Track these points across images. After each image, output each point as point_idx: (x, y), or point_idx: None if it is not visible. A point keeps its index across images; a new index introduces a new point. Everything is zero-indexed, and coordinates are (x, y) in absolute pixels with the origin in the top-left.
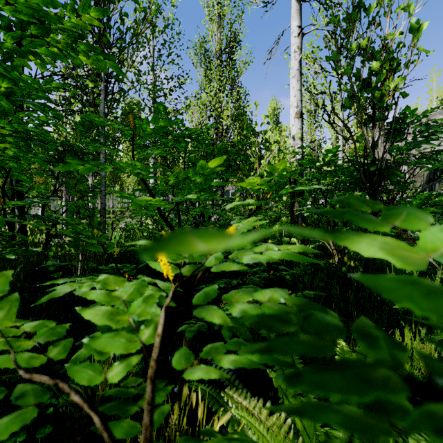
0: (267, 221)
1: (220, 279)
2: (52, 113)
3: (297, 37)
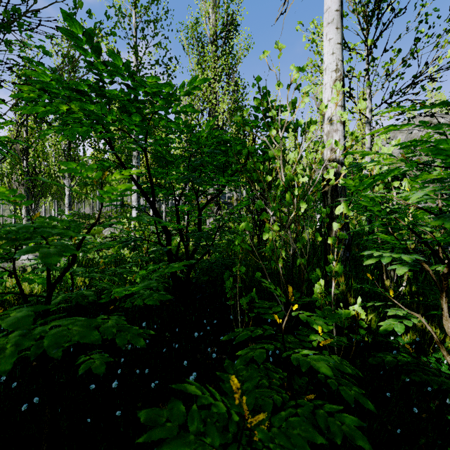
0: None
1: None
2: None
3: None
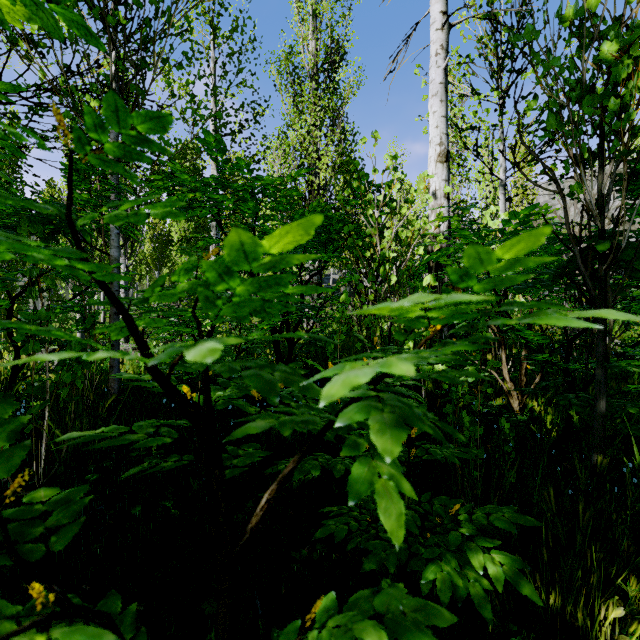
0: None
1: (312, 457)
2: (2, 143)
3: (441, 29)
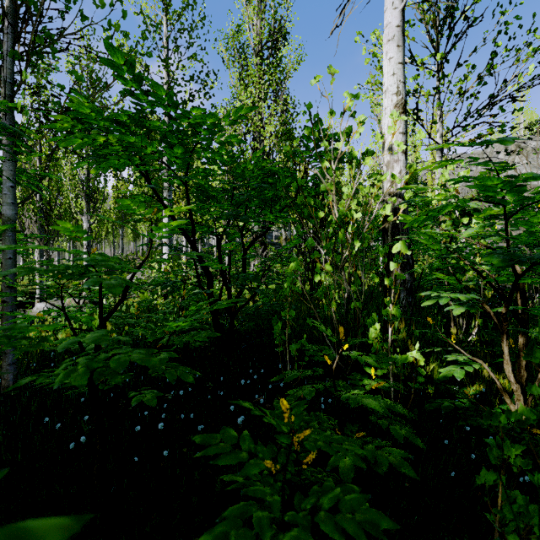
0: None
1: None
2: None
3: None
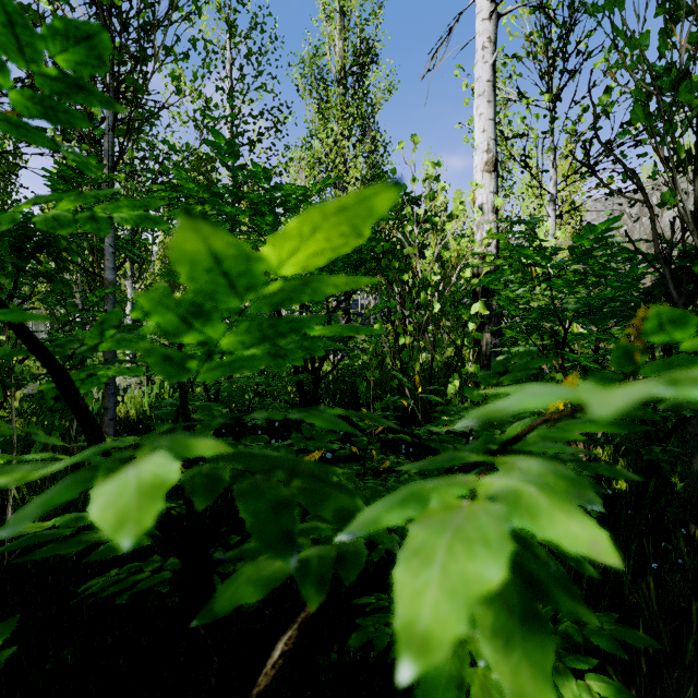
0: None
1: None
2: None
3: (489, 19)
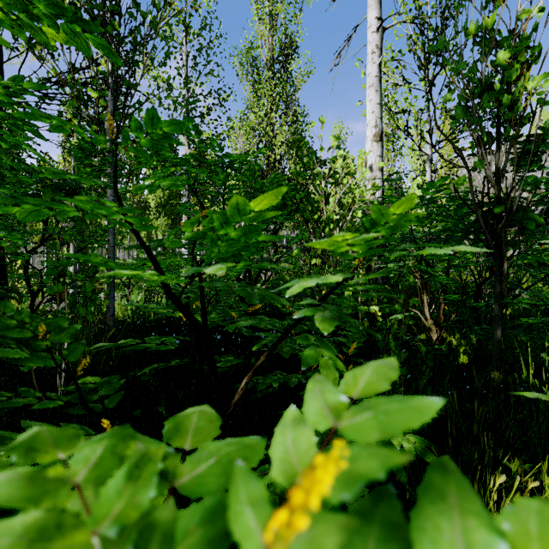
0: (442, 402)
1: (272, 374)
2: (28, 129)
3: (376, 32)
